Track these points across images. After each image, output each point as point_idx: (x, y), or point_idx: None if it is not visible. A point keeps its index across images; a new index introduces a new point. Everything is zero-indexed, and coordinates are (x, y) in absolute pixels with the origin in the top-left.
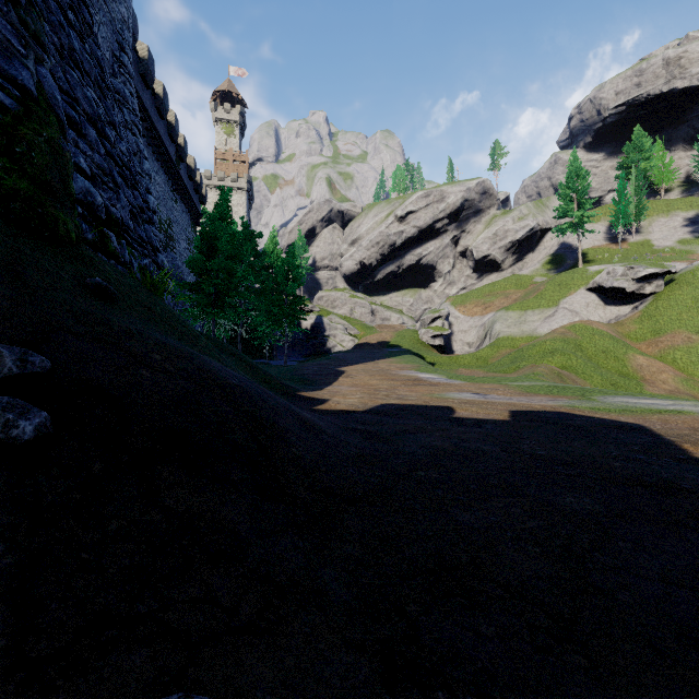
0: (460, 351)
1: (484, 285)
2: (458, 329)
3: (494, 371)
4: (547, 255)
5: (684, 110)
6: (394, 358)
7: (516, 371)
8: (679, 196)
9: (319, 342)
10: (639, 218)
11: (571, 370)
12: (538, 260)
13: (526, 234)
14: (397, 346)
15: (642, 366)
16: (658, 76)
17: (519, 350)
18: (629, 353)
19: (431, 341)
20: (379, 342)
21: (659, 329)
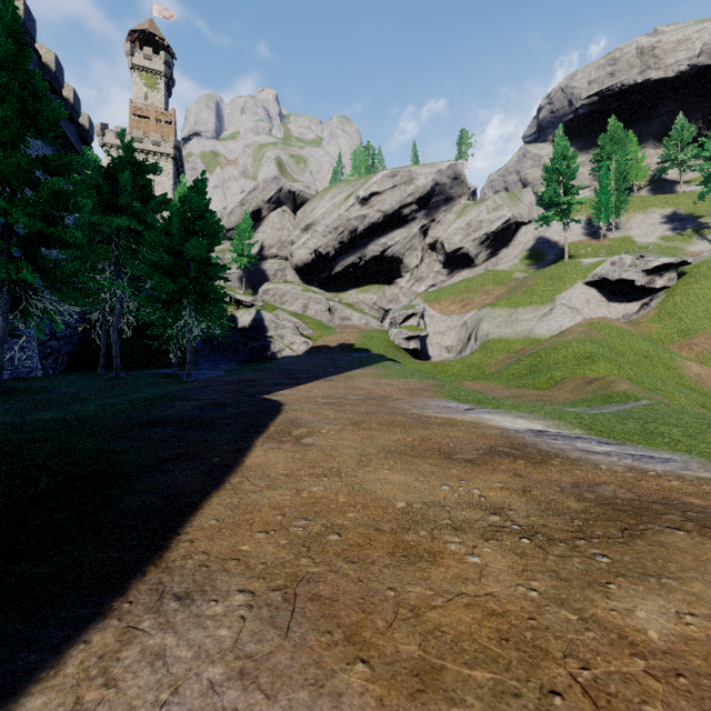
0: (438, 356)
1: (458, 281)
2: (433, 330)
3: (517, 386)
4: (524, 250)
5: (656, 105)
6: (374, 367)
7: (556, 387)
8: (652, 193)
9: (261, 344)
10: (619, 213)
11: (637, 384)
12: (515, 255)
13: (502, 225)
14: (364, 350)
15: (702, 376)
16: (632, 66)
17: (532, 354)
18: (676, 358)
19: (405, 344)
20: (340, 344)
21: (686, 329)
